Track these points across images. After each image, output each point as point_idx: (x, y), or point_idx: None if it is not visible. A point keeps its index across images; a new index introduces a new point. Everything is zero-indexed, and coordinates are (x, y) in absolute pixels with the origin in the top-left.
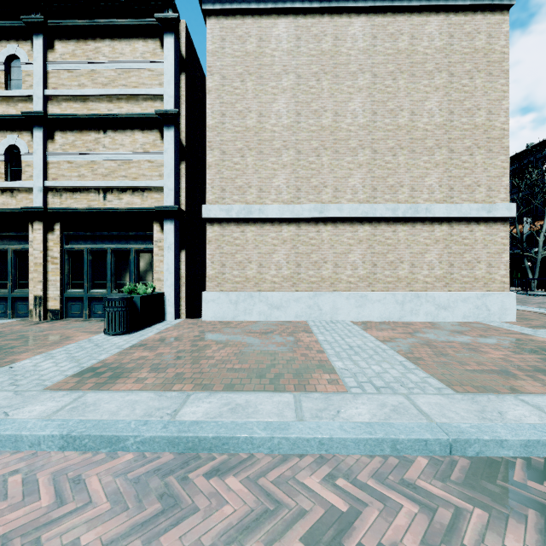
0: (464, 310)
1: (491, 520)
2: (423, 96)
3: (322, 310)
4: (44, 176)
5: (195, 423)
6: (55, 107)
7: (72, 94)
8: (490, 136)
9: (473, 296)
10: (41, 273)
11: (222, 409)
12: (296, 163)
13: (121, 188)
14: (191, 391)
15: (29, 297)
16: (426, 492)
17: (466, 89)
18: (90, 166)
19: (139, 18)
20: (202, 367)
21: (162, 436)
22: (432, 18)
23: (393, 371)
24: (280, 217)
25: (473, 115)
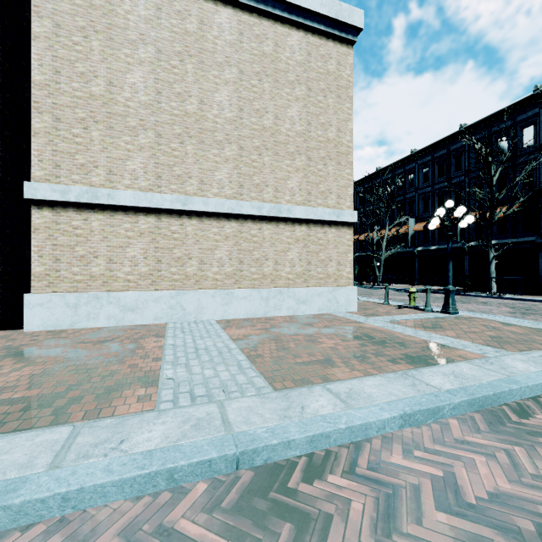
0: (319, 304)
1: None
2: (286, 103)
3: (186, 309)
4: None
5: None
6: None
7: None
8: (340, 151)
9: (326, 291)
10: None
11: None
12: (156, 147)
13: None
14: None
15: None
16: (181, 537)
17: (321, 105)
18: None
19: None
20: None
21: None
22: (293, 32)
23: (225, 374)
24: (135, 205)
25: (327, 130)
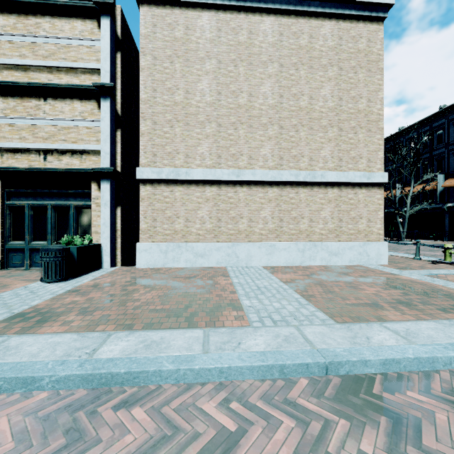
0: (350, 256)
1: (352, 428)
2: (319, 85)
3: (239, 257)
4: None
5: (110, 360)
6: None
7: (13, 63)
8: (370, 119)
9: (357, 245)
10: None
11: (138, 346)
12: (217, 134)
13: (61, 150)
14: (113, 331)
15: None
16: (303, 408)
17: (351, 81)
18: (30, 130)
19: None
20: (127, 309)
21: (77, 374)
22: (326, 22)
23: (290, 307)
24: (203, 179)
25: (357, 102)
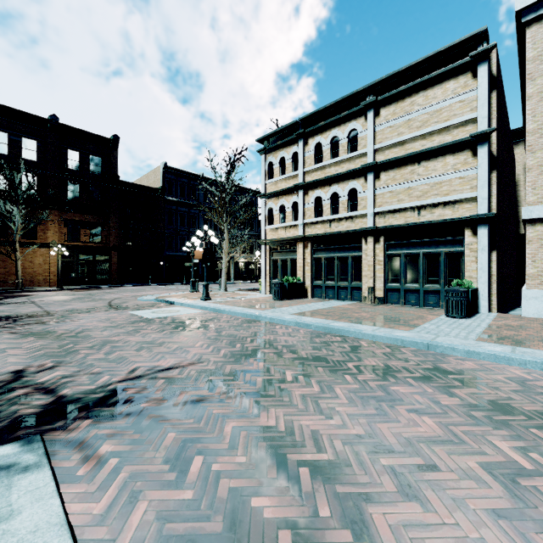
0: None
1: None
2: None
3: None
4: (373, 205)
5: None
6: (380, 155)
7: (393, 143)
8: None
9: None
10: (372, 271)
11: None
12: None
13: (433, 204)
14: None
15: (362, 287)
16: None
17: None
18: (406, 192)
19: (450, 63)
20: None
21: None
22: None
23: None
24: None
25: None
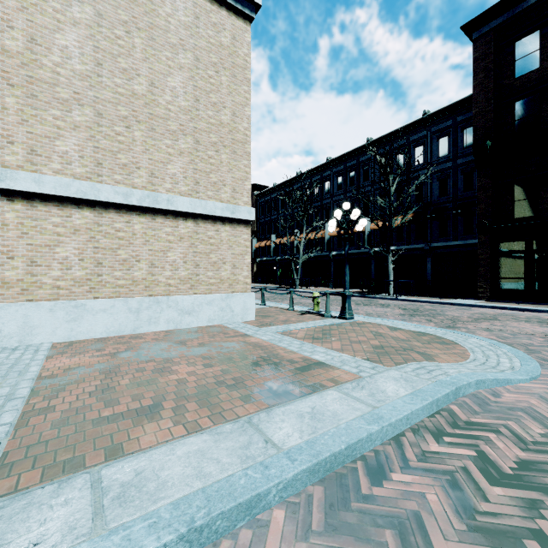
0: (209, 314)
1: None
2: (166, 69)
3: (3, 331)
4: None
5: None
6: None
7: None
8: (235, 138)
9: (219, 298)
10: None
11: None
12: None
13: None
14: None
15: None
16: None
17: (212, 81)
18: None
19: None
20: None
21: None
22: None
23: None
24: None
25: (219, 111)
